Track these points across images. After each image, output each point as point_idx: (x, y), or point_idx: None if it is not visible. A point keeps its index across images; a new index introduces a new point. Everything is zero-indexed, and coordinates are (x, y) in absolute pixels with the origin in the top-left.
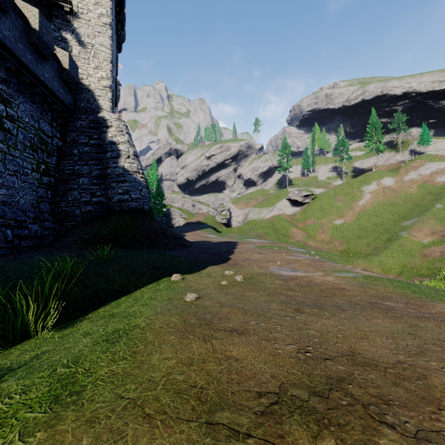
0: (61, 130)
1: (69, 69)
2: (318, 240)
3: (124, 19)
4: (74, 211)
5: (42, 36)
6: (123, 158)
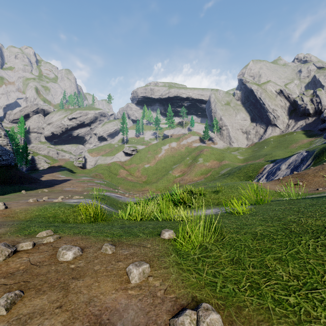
0: None
1: None
2: (135, 176)
3: None
4: None
5: None
6: None
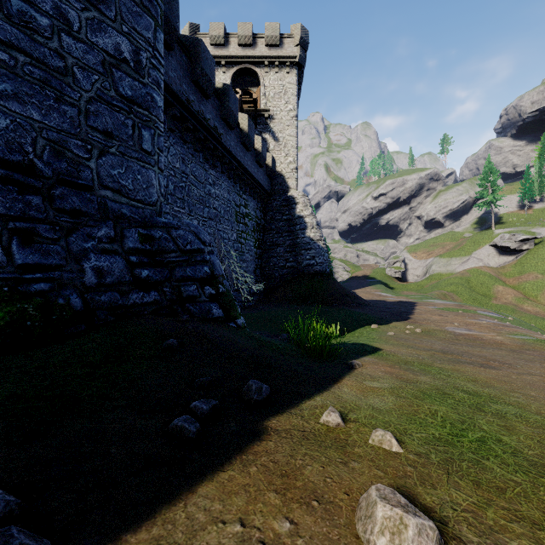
0: (264, 211)
1: (272, 166)
2: (541, 303)
3: (299, 94)
4: (274, 274)
5: (262, 154)
6: (309, 229)
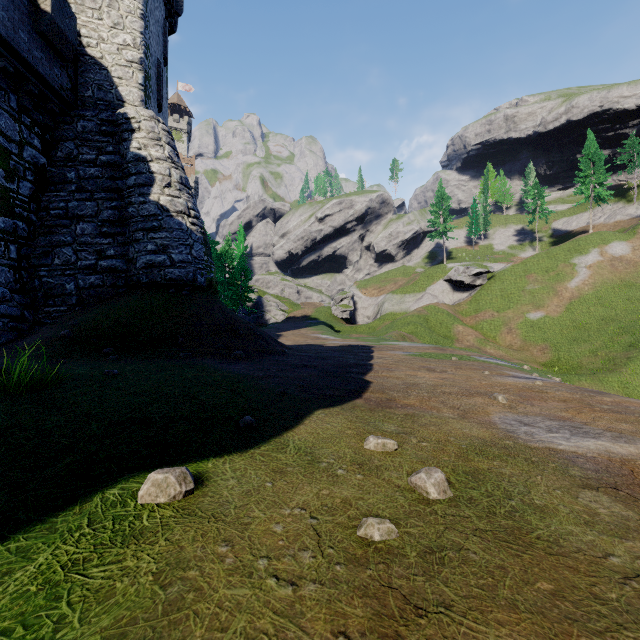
0: (44, 135)
1: (53, 13)
2: (500, 345)
3: None
4: (64, 285)
5: None
6: (158, 187)
